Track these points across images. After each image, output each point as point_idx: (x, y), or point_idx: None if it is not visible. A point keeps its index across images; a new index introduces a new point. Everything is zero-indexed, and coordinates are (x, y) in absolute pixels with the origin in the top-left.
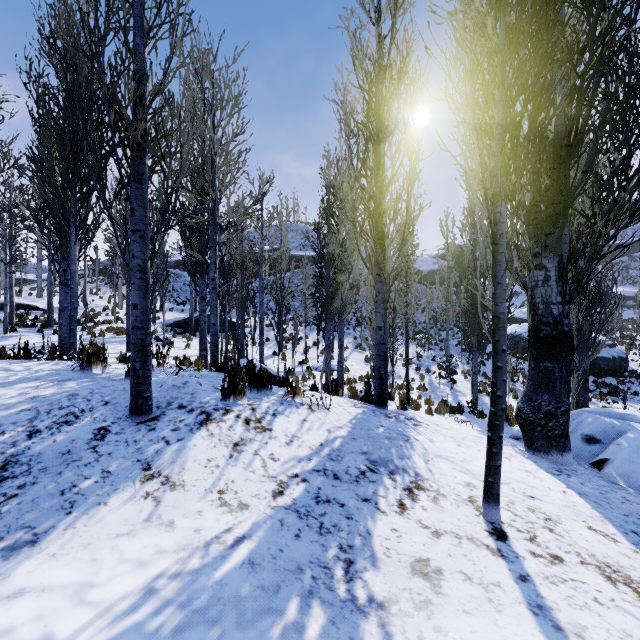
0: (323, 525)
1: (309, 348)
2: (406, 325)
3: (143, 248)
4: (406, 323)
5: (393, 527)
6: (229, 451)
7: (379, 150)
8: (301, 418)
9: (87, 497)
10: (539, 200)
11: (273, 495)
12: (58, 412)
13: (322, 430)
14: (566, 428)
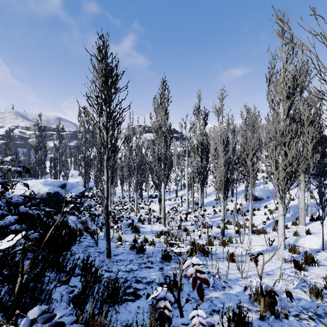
0: None
1: None
2: None
3: None
4: None
5: None
6: None
7: None
8: None
9: None
10: None
11: None
12: None
13: None
14: None
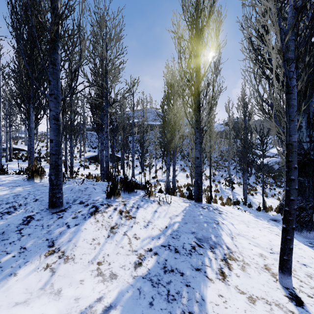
0: (169, 292)
1: (157, 170)
2: (210, 157)
3: (56, 105)
4: (210, 156)
5: (219, 293)
6: (107, 232)
7: (198, 56)
8: (153, 210)
9: (3, 269)
10: (297, 79)
11: (134, 266)
12: (5, 206)
13: (166, 217)
14: (312, 217)
